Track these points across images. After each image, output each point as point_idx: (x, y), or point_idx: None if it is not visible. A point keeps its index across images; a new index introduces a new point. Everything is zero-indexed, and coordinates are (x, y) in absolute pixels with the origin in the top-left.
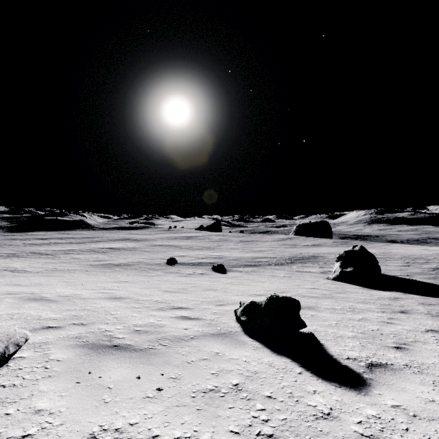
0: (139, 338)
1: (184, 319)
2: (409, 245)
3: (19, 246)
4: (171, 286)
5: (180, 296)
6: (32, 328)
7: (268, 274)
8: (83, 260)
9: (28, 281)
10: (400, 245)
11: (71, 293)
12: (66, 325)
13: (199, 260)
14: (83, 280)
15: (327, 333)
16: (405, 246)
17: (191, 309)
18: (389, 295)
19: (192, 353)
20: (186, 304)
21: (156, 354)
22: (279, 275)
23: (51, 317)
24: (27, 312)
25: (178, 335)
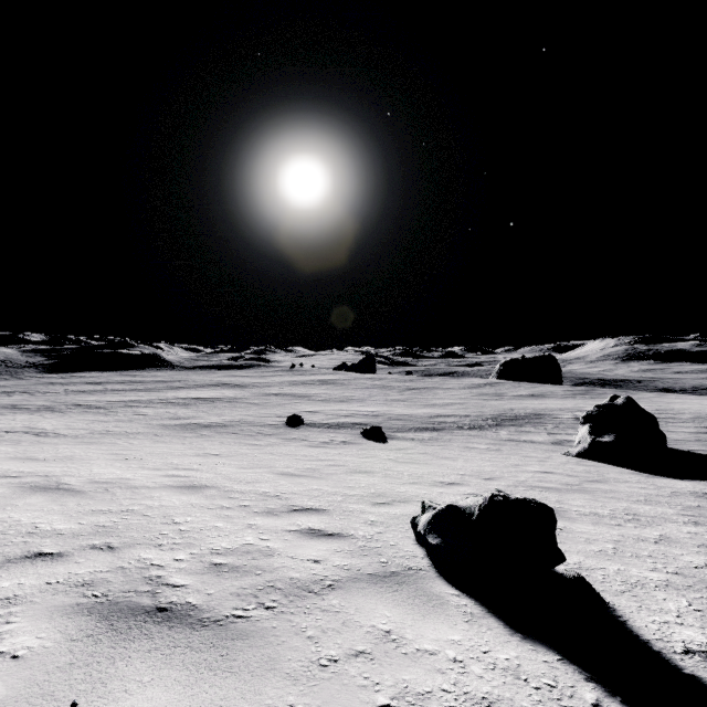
0: (217, 586)
1: (314, 537)
2: (703, 397)
3: (58, 394)
4: (292, 464)
5: (306, 484)
6: (4, 556)
7: (459, 445)
8: (152, 417)
9: (53, 452)
10: (686, 397)
11: (116, 476)
12: (75, 550)
13: (341, 420)
14: (145, 451)
15: (607, 573)
16: (695, 398)
17: (326, 511)
18: (693, 489)
19: (330, 633)
20: (317, 500)
21: (247, 638)
22: (479, 446)
23: (56, 529)
24: (14, 517)
25: (299, 579)
